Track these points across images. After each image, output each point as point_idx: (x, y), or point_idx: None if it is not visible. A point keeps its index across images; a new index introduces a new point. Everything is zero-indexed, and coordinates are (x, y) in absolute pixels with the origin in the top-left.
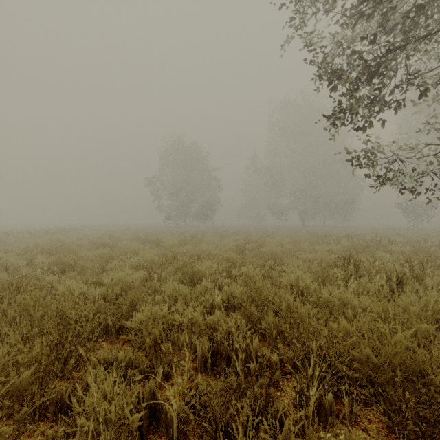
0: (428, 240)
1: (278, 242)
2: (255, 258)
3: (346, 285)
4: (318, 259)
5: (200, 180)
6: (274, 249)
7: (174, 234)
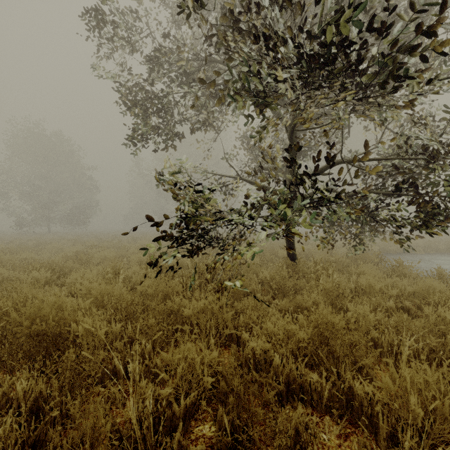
0: (251, 240)
1: (124, 246)
2: (72, 263)
3: (116, 277)
4: (136, 259)
5: (70, 178)
6: (108, 253)
7: (13, 243)
